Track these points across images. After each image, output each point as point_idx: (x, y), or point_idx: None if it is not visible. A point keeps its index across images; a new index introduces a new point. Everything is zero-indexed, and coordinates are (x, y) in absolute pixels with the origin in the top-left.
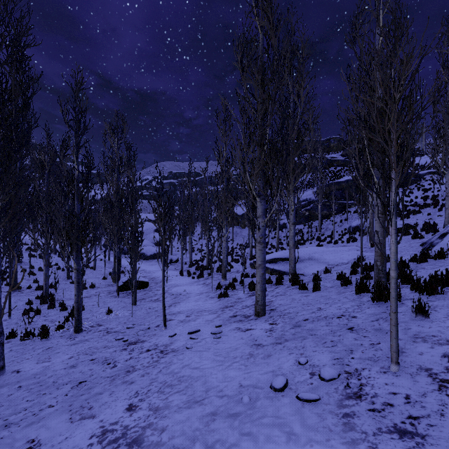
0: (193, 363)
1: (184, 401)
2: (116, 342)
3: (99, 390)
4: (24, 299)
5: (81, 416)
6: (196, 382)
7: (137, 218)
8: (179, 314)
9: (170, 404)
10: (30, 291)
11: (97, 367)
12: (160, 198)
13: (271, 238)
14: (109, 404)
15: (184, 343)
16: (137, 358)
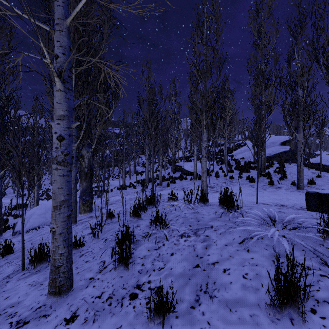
0: None
1: None
2: None
3: None
4: None
5: None
6: None
7: None
8: None
9: None
10: None
11: None
12: None
13: None
14: None
15: None
16: None
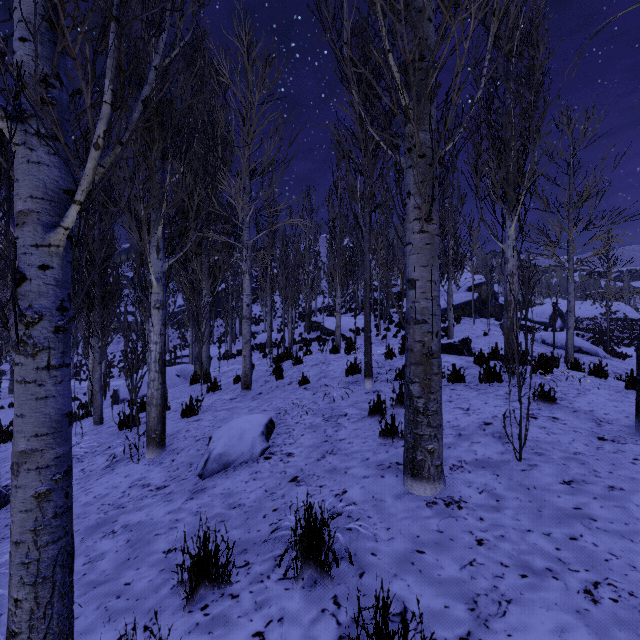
0: None
1: None
2: None
3: None
4: None
5: None
6: None
7: None
8: None
9: None
10: None
11: None
12: None
13: None
14: None
15: None
16: None
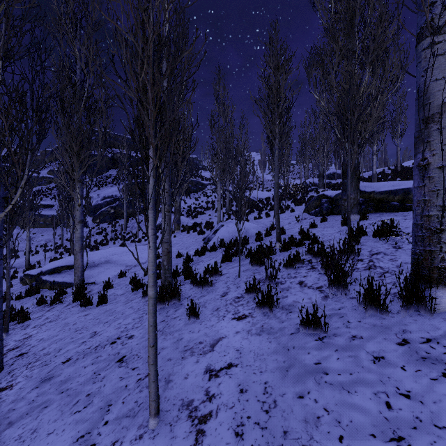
0: None
1: None
2: None
3: None
4: None
5: None
6: None
7: None
8: None
9: None
10: None
11: None
12: None
13: (67, 239)
14: None
15: None
16: None
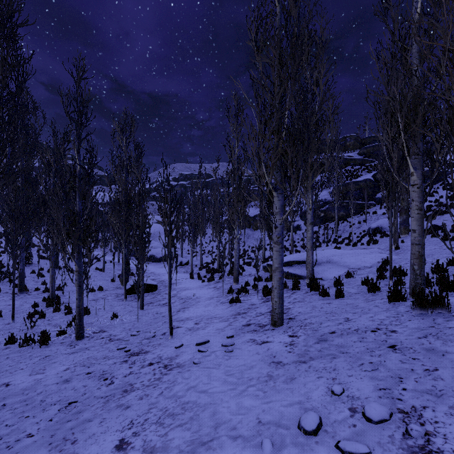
0: (201, 385)
1: (187, 441)
2: (118, 351)
3: (88, 415)
4: (30, 301)
5: (60, 453)
6: (203, 411)
7: (144, 218)
8: (187, 321)
9: (170, 444)
10: (37, 293)
11: (92, 384)
12: (166, 193)
13: (285, 240)
14: (96, 437)
15: (191, 356)
16: (137, 374)
